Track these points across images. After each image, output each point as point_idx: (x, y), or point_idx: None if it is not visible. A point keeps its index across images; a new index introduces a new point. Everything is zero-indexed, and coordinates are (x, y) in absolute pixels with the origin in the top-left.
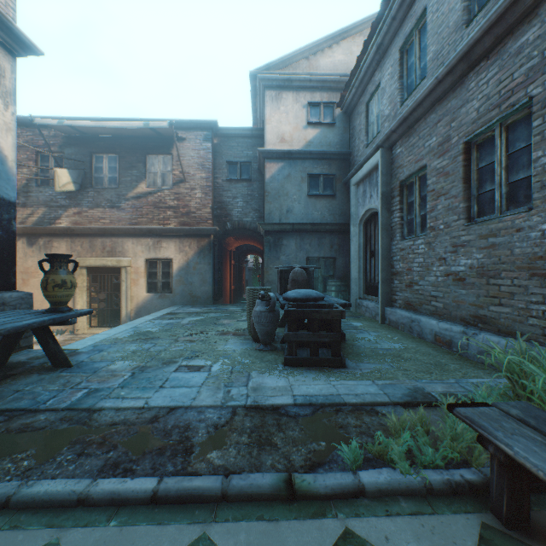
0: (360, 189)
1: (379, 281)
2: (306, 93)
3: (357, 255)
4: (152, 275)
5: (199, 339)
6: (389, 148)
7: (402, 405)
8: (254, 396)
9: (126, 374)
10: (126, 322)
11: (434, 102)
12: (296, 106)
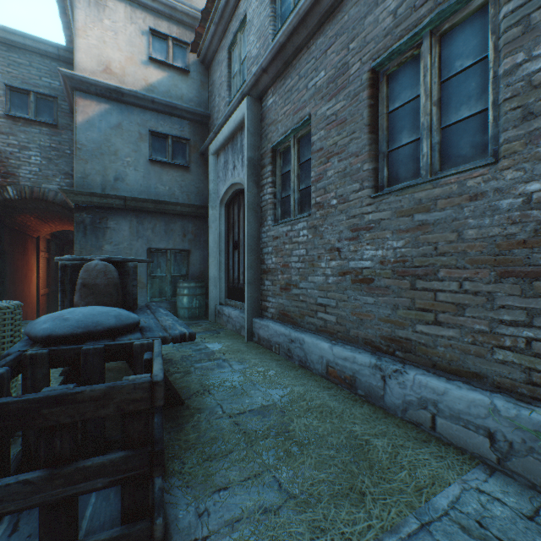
0: (221, 160)
1: (245, 281)
2: (147, 15)
3: (217, 247)
4: None
5: None
6: (258, 99)
7: None
8: None
9: None
10: None
11: (324, 17)
12: (131, 27)
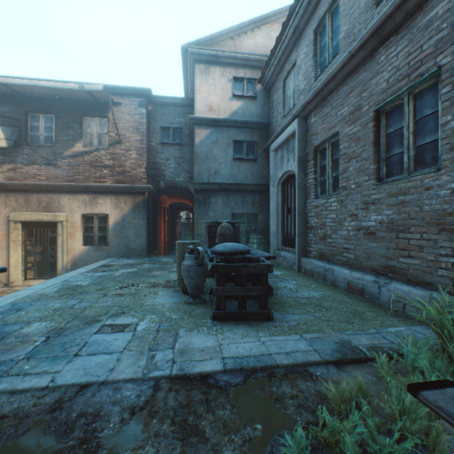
0: (278, 154)
1: (296, 234)
2: (232, 69)
3: (275, 212)
4: (88, 229)
5: (128, 293)
6: (304, 118)
7: (333, 363)
8: (181, 361)
9: (39, 340)
10: (62, 273)
11: (346, 75)
12: (223, 79)
